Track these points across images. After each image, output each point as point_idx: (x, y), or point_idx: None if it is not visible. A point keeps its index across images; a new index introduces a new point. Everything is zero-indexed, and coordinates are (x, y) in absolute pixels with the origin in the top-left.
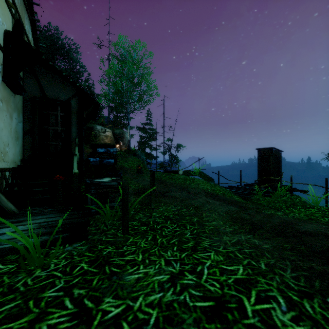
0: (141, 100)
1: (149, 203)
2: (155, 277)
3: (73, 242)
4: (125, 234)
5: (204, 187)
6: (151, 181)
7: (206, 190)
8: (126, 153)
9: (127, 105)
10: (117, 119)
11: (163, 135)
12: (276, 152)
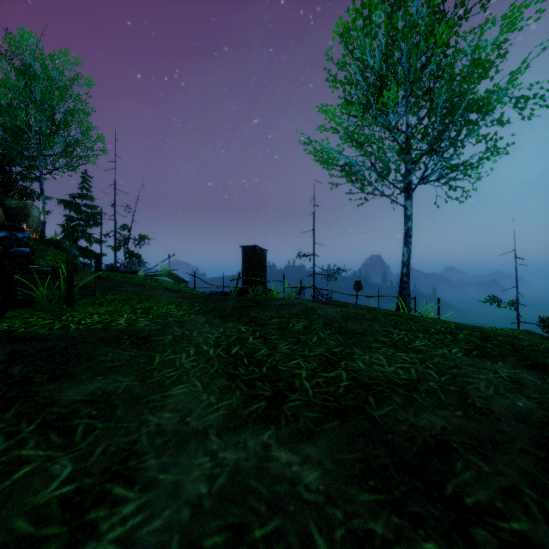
0: (69, 154)
1: (93, 294)
2: (103, 309)
3: (18, 307)
4: (70, 305)
5: (169, 286)
6: (96, 268)
7: (170, 288)
8: (41, 243)
9: (39, 158)
10: (10, 177)
11: (114, 220)
12: (260, 251)
